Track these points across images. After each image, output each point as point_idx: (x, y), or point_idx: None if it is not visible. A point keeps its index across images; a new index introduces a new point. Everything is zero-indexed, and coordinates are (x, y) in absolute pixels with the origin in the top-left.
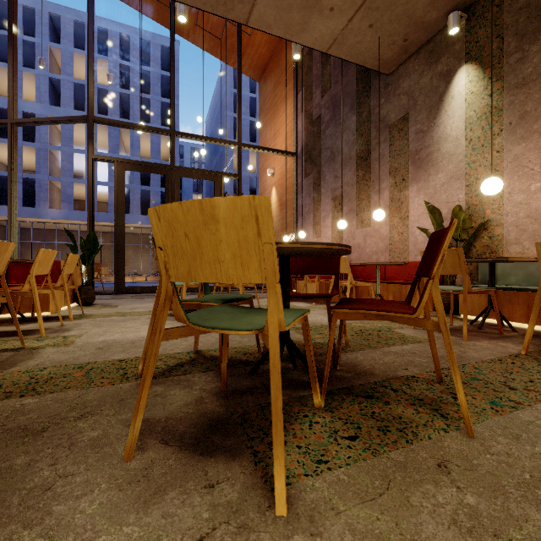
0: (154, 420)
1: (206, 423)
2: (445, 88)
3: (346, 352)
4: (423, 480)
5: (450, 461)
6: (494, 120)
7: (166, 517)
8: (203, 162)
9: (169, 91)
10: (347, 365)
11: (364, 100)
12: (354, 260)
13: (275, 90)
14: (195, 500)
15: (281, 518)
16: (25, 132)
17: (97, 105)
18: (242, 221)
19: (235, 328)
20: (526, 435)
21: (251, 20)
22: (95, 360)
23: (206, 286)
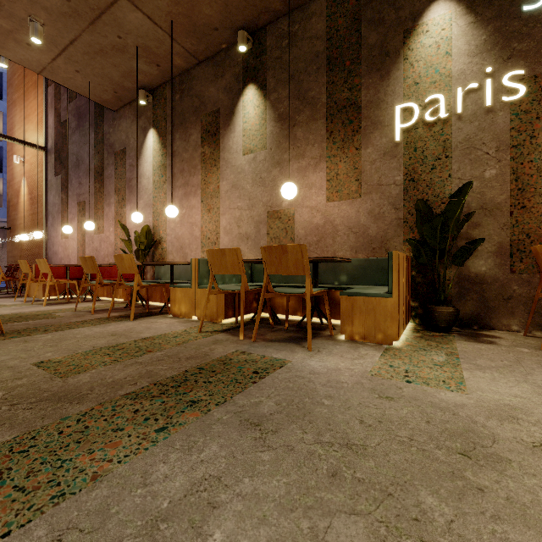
0: None
1: None
2: (144, 139)
3: None
4: None
5: None
6: (164, 172)
7: None
8: None
9: None
10: None
11: (100, 123)
12: None
13: (26, 70)
14: None
15: None
16: None
17: None
18: None
19: None
20: None
21: None
22: None
23: None
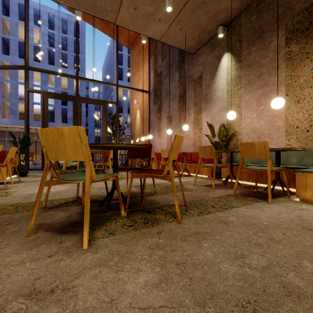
0: (44, 223)
1: (69, 224)
2: (218, 63)
3: (152, 196)
4: (148, 237)
5: (164, 231)
6: (238, 82)
7: (38, 251)
8: (101, 92)
9: (79, 50)
10: (149, 201)
11: (182, 65)
12: None
13: (139, 55)
14: (53, 246)
15: (85, 249)
16: None
17: (34, 55)
18: (74, 136)
19: (76, 180)
20: (201, 222)
21: (117, 22)
22: (21, 202)
23: (82, 164)
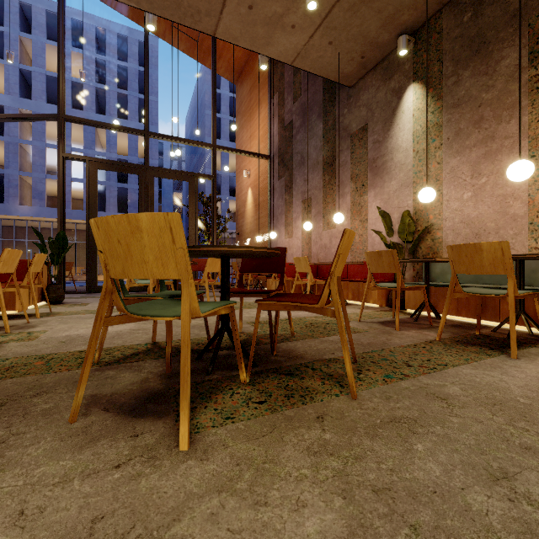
0: (101, 395)
1: (145, 396)
2: (397, 103)
3: (288, 341)
4: (301, 426)
5: (328, 415)
6: (436, 135)
7: (95, 455)
8: (183, 160)
9: None
10: (285, 351)
11: (330, 109)
12: (321, 260)
13: (251, 94)
14: (121, 444)
15: (183, 452)
16: None
17: (71, 99)
18: (160, 231)
19: (162, 315)
20: (396, 397)
21: (218, 32)
22: (56, 352)
23: (162, 284)
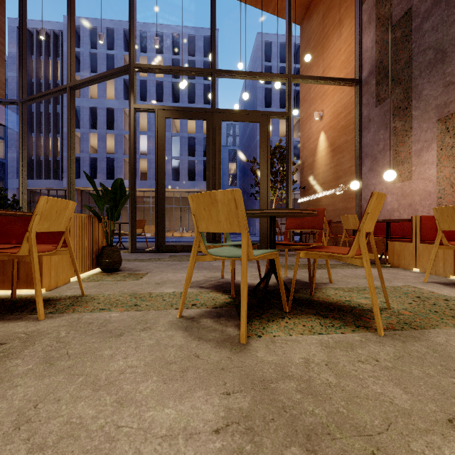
0: None
1: None
2: None
3: None
4: None
5: None
6: None
7: None
8: (237, 135)
9: None
10: None
11: None
12: None
13: (325, 20)
14: None
15: None
16: (109, 124)
17: (156, 96)
18: None
19: None
20: None
21: None
22: None
23: None
